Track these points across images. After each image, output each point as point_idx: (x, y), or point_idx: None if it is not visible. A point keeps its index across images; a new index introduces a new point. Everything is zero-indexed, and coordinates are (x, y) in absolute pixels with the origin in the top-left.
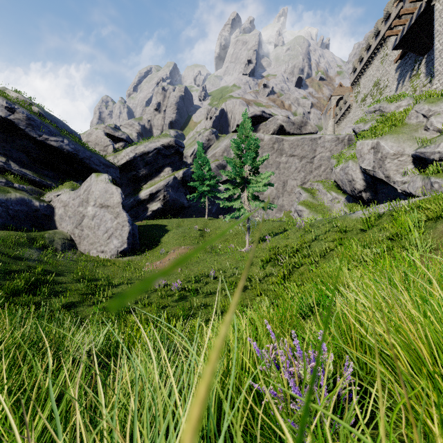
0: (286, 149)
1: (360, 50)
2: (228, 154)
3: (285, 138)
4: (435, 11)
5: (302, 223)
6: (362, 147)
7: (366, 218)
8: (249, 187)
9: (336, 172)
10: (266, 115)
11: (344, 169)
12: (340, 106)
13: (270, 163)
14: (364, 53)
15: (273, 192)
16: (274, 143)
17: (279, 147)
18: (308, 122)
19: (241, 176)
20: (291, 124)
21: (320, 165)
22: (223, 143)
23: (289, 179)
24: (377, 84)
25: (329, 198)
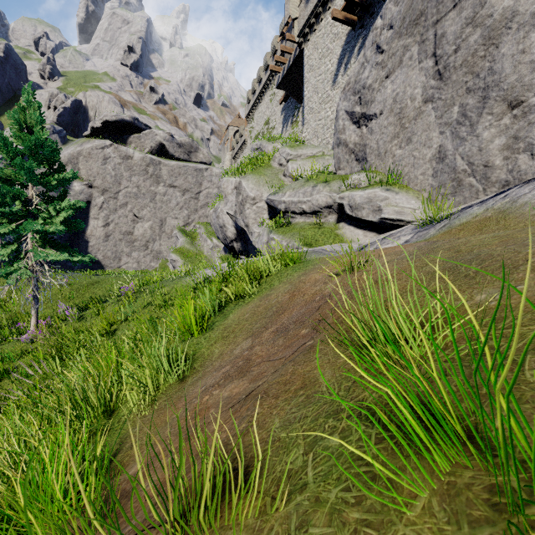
0: (165, 176)
1: (253, 81)
2: (74, 168)
3: (164, 161)
4: (304, 56)
5: (131, 287)
6: (227, 185)
7: (196, 284)
8: (28, 223)
9: (210, 213)
10: (142, 126)
11: (216, 211)
12: (237, 139)
13: (142, 192)
14: (257, 85)
15: (147, 232)
16: (148, 165)
17: (155, 172)
18: (200, 148)
19: (25, 203)
20: (176, 146)
21: (206, 203)
22: (67, 150)
23: (169, 217)
24: (267, 122)
25: (209, 245)
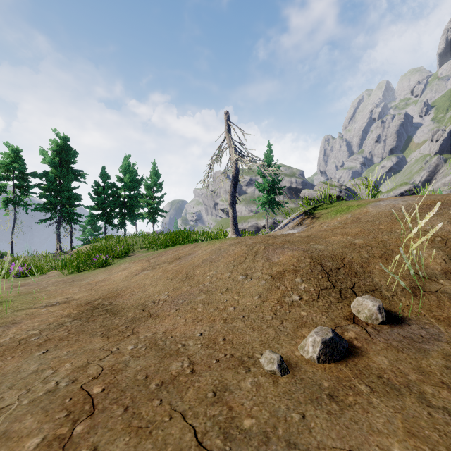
0: None
1: None
2: None
3: None
4: None
5: None
6: None
7: None
8: None
9: None
10: None
11: None
12: None
13: None
14: None
15: None
16: None
17: None
18: None
19: None
20: None
21: None
22: None
23: None
24: None
25: None
